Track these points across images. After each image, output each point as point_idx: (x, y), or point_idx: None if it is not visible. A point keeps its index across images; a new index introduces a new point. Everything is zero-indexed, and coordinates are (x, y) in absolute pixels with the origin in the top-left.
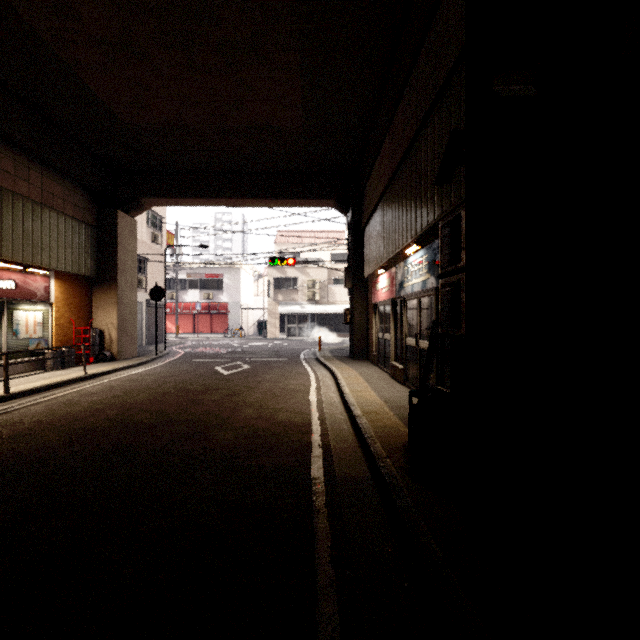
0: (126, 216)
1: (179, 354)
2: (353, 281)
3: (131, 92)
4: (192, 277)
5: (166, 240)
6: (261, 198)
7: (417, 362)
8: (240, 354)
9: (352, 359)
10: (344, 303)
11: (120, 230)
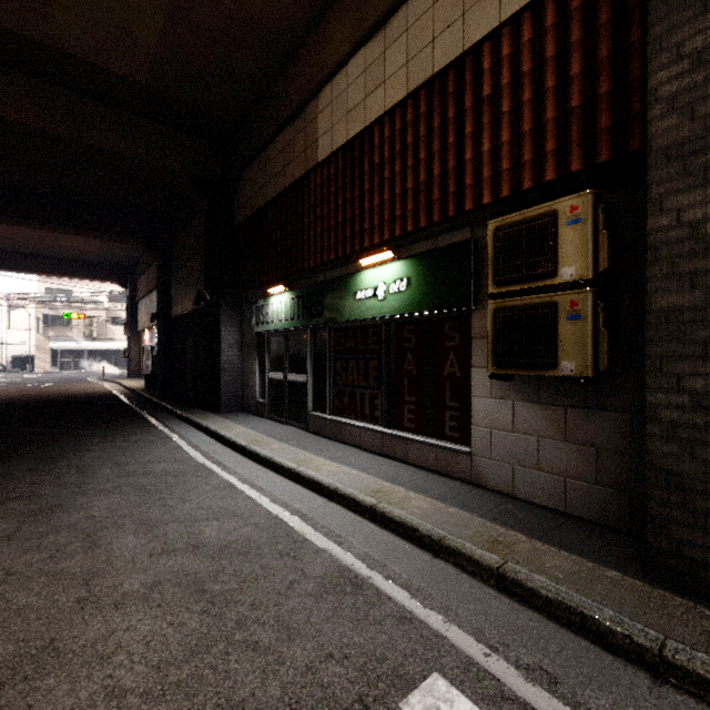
0: None
1: None
2: (130, 332)
3: None
4: None
5: None
6: (59, 275)
7: None
8: (30, 381)
9: (130, 379)
10: (124, 340)
11: None
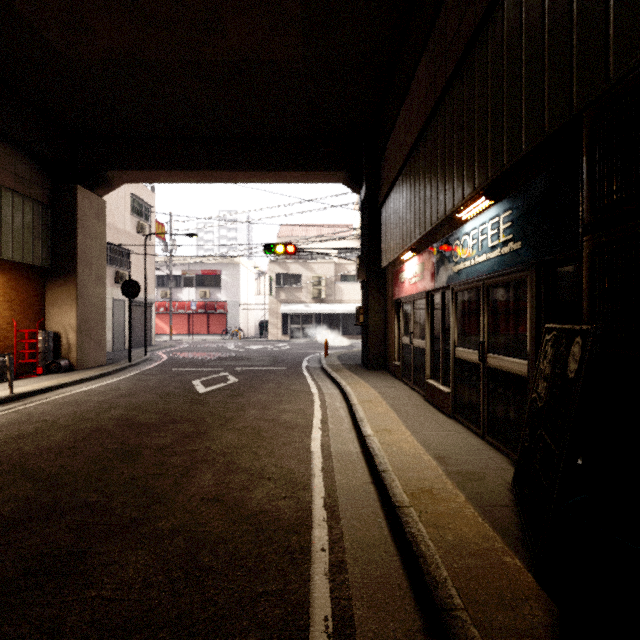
0: (90, 194)
1: (160, 360)
2: (368, 272)
3: (61, 0)
4: (187, 274)
5: (155, 231)
6: (254, 170)
7: (482, 388)
8: (232, 361)
9: (366, 369)
10: (353, 302)
11: (81, 210)
